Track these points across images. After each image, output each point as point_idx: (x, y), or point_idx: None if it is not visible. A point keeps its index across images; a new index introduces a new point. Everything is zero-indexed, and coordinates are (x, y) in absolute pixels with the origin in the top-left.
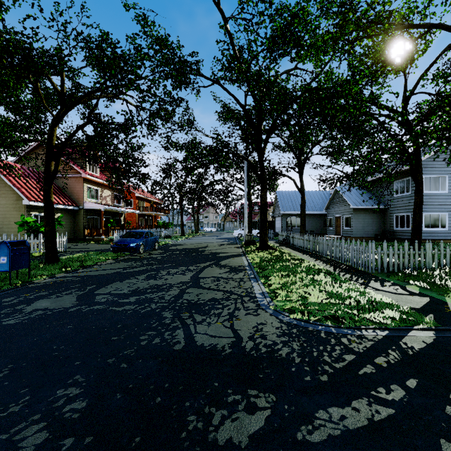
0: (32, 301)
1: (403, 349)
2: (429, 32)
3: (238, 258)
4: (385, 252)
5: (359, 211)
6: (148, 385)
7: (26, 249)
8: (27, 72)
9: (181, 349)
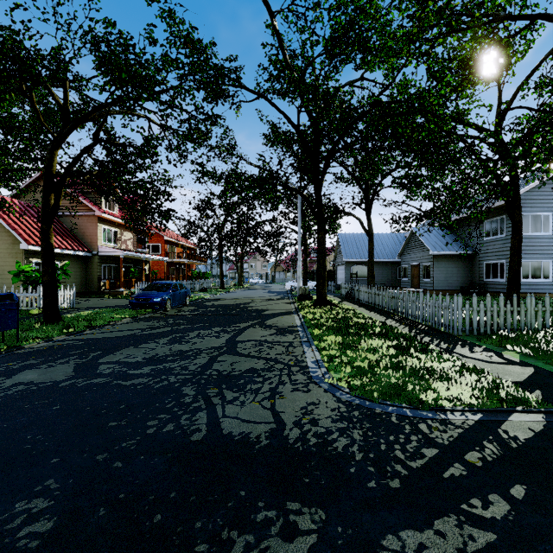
0: (15, 373)
1: (503, 439)
2: (530, 29)
3: (289, 317)
4: (474, 309)
5: (441, 257)
6: (146, 495)
7: (13, 304)
8: (19, 80)
9: (200, 440)
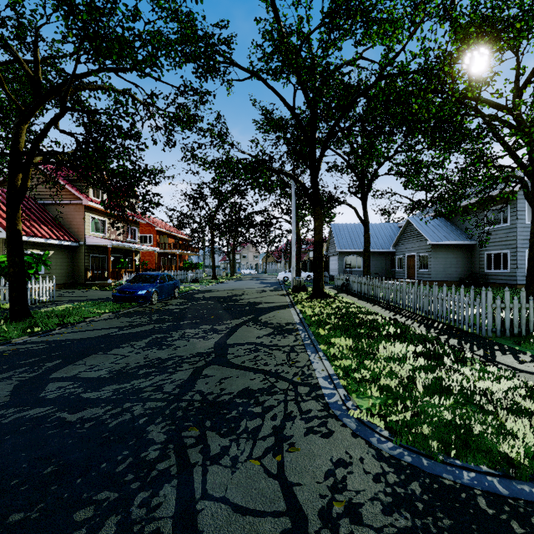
0: None
1: None
2: None
3: (285, 312)
4: (507, 305)
5: (439, 247)
6: None
7: None
8: None
9: None
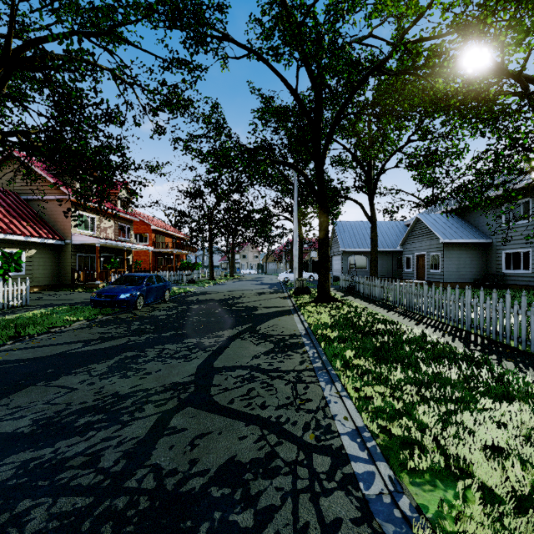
0: None
1: None
2: None
3: (287, 319)
4: None
5: (452, 246)
6: None
7: None
8: None
9: None
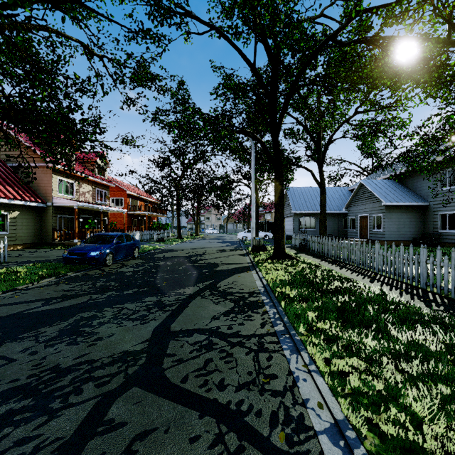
0: None
1: None
2: None
3: (246, 275)
4: None
5: (393, 208)
6: None
7: None
8: None
9: None
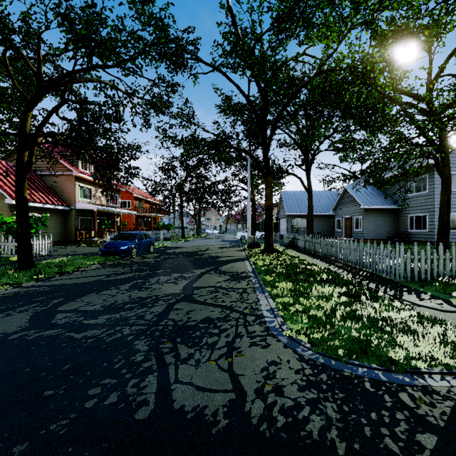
0: None
1: None
2: None
3: (241, 263)
4: (415, 257)
5: (371, 211)
6: None
7: None
8: None
9: (146, 420)
